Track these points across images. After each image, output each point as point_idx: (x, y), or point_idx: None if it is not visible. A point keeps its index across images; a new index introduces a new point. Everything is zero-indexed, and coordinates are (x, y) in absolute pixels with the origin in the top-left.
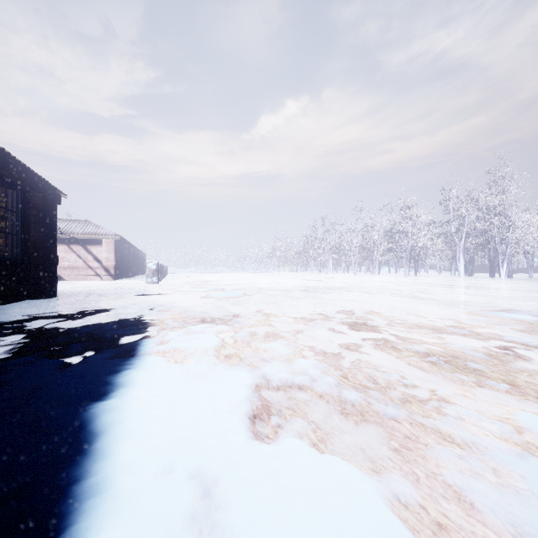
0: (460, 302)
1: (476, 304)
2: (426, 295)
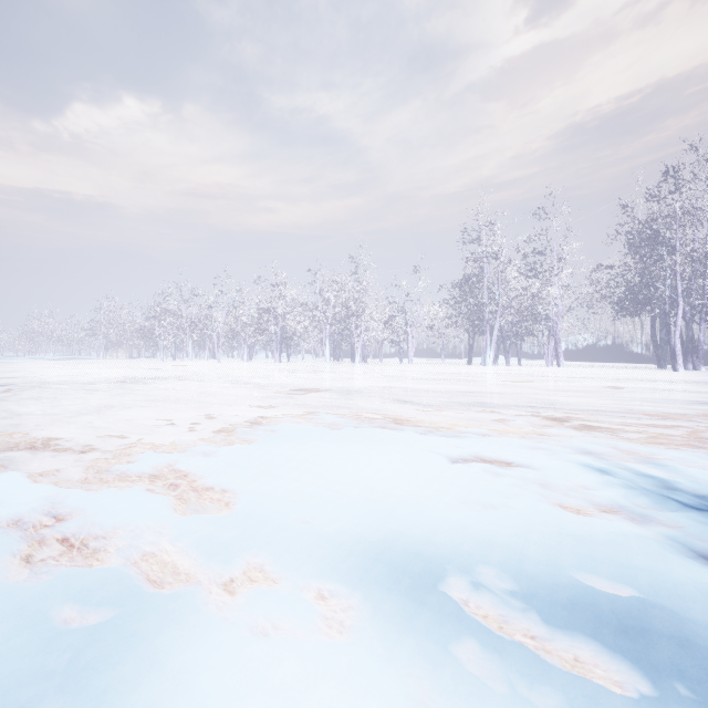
0: (280, 384)
1: (288, 386)
2: (262, 380)
